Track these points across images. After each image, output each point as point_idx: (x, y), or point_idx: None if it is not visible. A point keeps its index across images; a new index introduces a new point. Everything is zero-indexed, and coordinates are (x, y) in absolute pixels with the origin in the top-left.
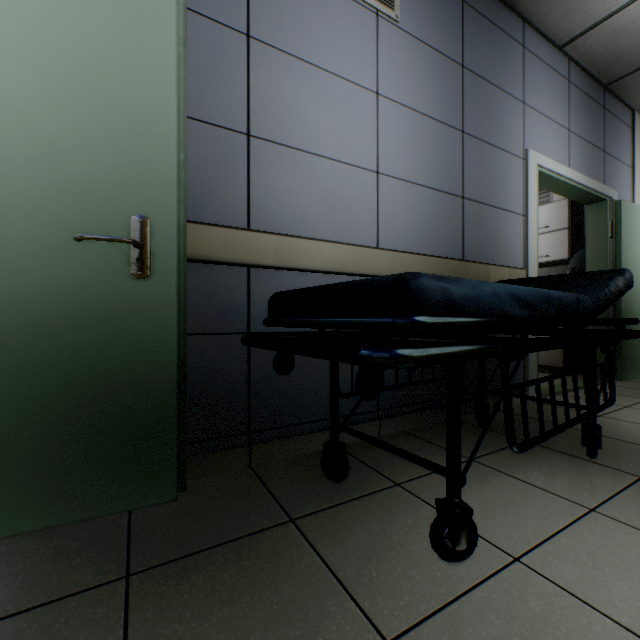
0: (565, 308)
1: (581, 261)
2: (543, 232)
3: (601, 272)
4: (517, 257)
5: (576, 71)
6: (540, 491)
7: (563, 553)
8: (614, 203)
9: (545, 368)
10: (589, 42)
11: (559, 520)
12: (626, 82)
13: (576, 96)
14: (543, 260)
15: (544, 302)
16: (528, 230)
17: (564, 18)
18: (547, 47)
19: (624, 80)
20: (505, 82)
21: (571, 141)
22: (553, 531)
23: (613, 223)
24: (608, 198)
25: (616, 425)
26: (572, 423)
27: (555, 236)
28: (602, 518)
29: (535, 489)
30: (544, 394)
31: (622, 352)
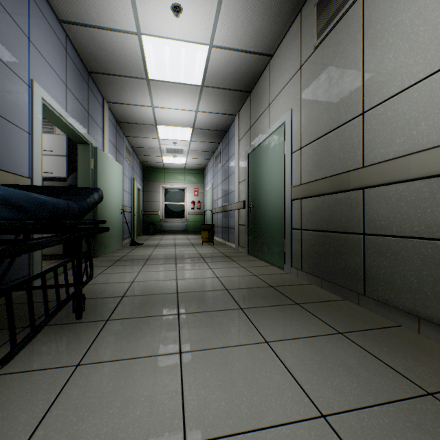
0: (58, 212)
1: (76, 181)
2: (49, 154)
3: (86, 188)
4: (24, 167)
5: (72, 48)
6: (37, 373)
7: (54, 428)
8: (94, 148)
9: (51, 256)
10: (80, 34)
11: (52, 393)
12: (100, 78)
13: (72, 65)
14: (49, 175)
15: (38, 206)
16: (34, 147)
17: (63, 0)
18: (51, 12)
19: (99, 76)
20: (11, 7)
21: (69, 94)
22: (46, 410)
23: (94, 160)
24: (91, 144)
25: (95, 288)
26: (63, 306)
27: (58, 159)
28: (85, 368)
29: (32, 374)
30: (48, 278)
31: (98, 240)
